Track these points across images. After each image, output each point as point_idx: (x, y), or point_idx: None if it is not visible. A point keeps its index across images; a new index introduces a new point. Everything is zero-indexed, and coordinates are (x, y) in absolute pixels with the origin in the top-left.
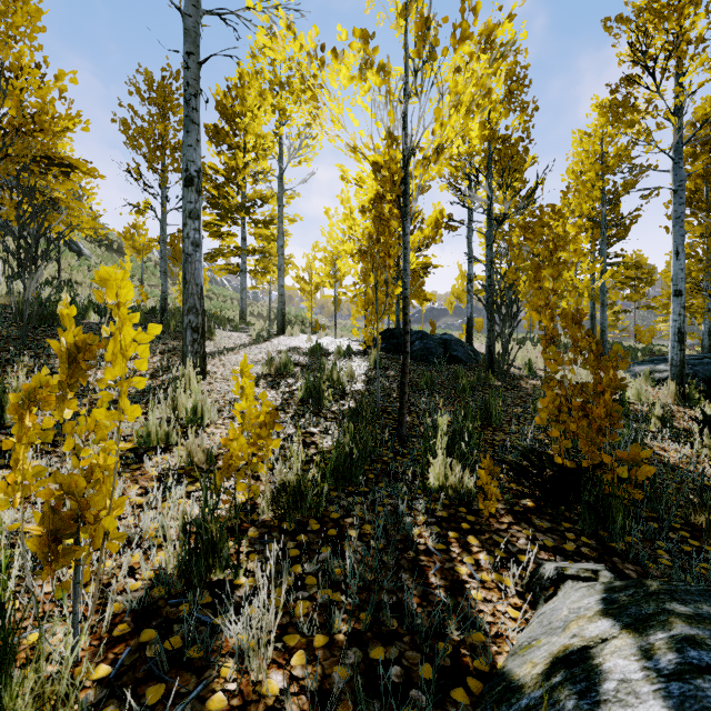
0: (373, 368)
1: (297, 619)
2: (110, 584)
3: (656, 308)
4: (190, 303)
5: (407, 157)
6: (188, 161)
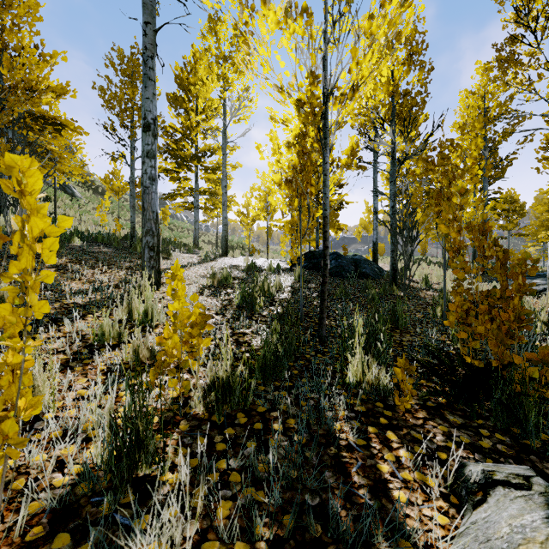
0: (298, 281)
1: (217, 524)
2: (37, 479)
3: (526, 235)
4: (147, 227)
5: (326, 94)
6: (146, 111)
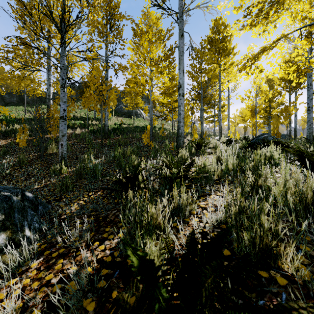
0: None
1: None
2: None
3: None
4: (220, 128)
5: (255, 106)
6: (219, 107)
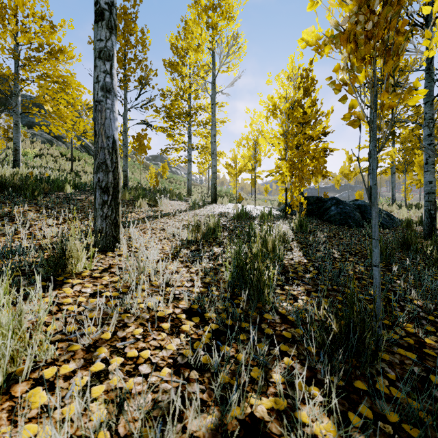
0: (300, 232)
1: None
2: None
3: None
4: (99, 159)
5: None
6: None
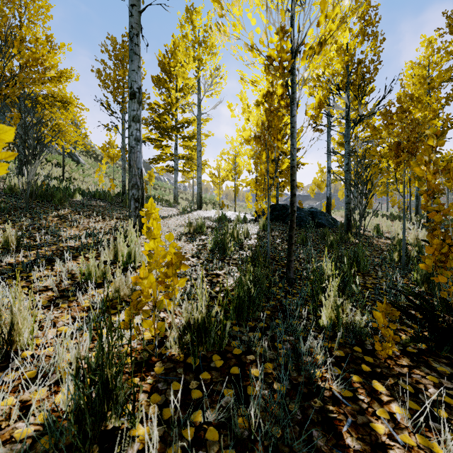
0: (262, 230)
1: None
2: None
3: None
4: (133, 181)
5: (295, 50)
6: (132, 81)
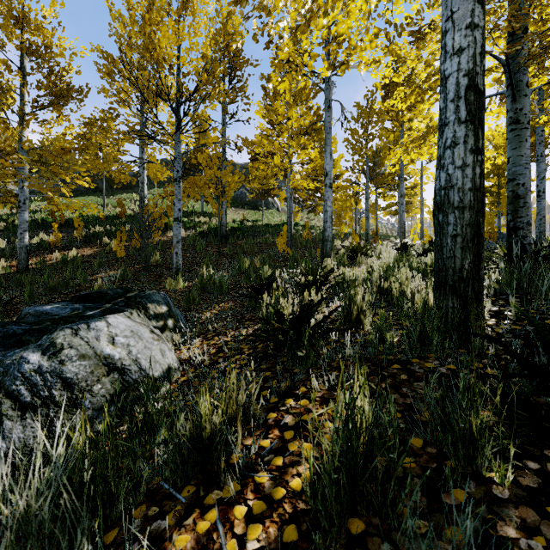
0: None
1: None
2: None
3: None
4: (402, 226)
5: None
6: (401, 191)
